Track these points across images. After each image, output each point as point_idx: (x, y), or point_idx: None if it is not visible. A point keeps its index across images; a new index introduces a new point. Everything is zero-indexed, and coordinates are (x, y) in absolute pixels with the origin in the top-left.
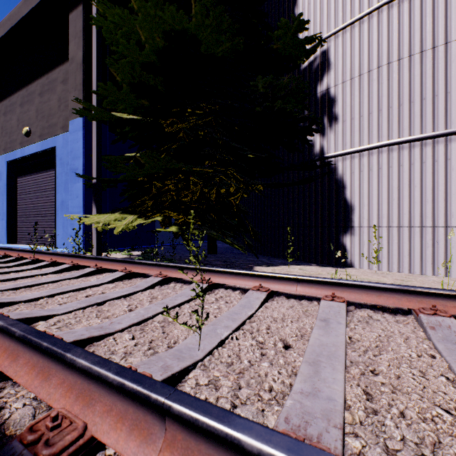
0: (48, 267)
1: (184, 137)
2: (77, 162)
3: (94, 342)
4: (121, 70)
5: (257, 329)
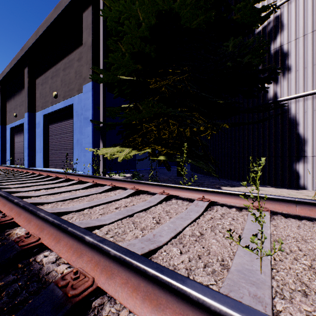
0: (77, 184)
1: (165, 90)
2: (88, 113)
3: (152, 254)
4: (126, 43)
5: (289, 250)
